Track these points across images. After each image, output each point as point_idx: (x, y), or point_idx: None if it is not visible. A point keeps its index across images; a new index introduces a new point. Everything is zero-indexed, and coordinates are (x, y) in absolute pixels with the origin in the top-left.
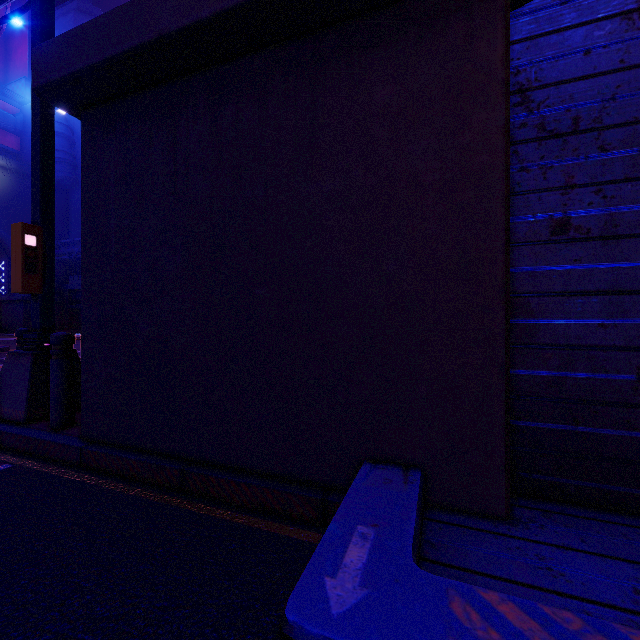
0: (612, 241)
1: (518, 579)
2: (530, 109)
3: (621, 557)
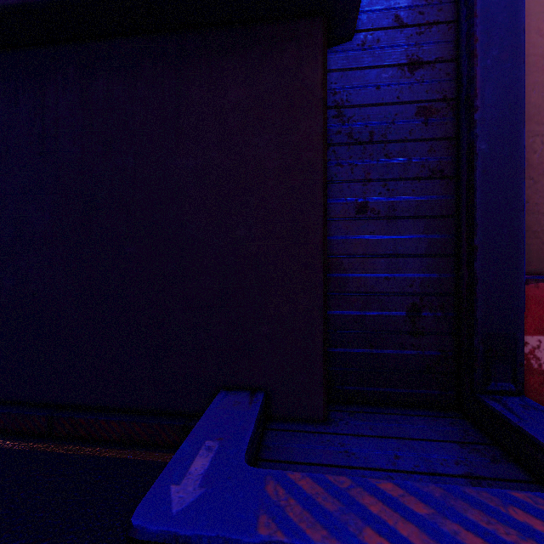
0: (392, 220)
1: (324, 462)
2: (343, 121)
3: (392, 436)
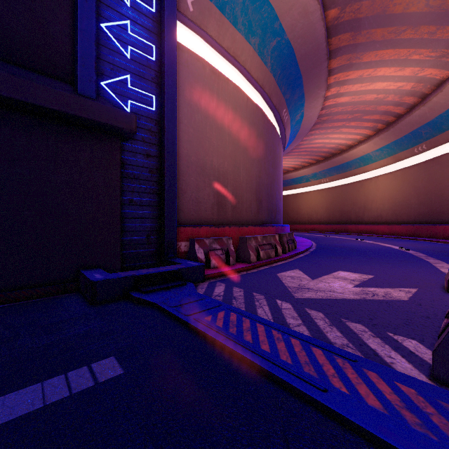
0: (141, 206)
1: None
2: (124, 169)
3: None
